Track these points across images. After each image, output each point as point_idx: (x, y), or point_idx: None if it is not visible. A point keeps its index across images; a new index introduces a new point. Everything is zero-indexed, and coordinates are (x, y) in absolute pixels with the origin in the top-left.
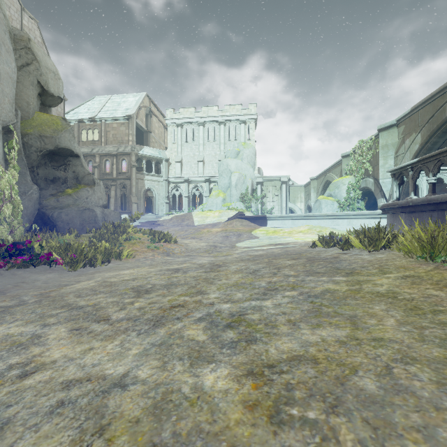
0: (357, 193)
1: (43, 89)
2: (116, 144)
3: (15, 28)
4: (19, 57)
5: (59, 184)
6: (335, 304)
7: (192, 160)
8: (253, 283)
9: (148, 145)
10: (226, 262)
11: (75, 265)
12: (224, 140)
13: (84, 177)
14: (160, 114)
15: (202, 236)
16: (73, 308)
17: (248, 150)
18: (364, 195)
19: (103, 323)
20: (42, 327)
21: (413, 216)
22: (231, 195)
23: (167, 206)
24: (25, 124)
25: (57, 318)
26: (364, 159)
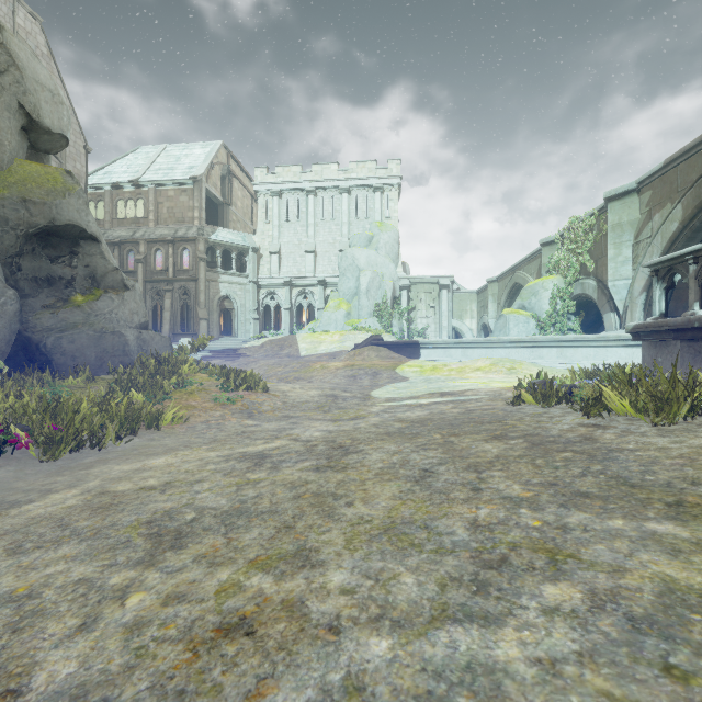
0: (567, 304)
1: (30, 118)
2: (173, 224)
3: None
4: None
5: (60, 288)
6: None
7: (296, 251)
8: (433, 526)
9: (225, 226)
10: (358, 438)
11: (54, 449)
12: (348, 219)
13: (106, 275)
14: (245, 176)
15: (313, 375)
16: None
17: (388, 234)
18: (580, 308)
19: None
20: None
21: (698, 347)
22: (360, 306)
23: (257, 324)
24: None
25: None
26: (579, 248)
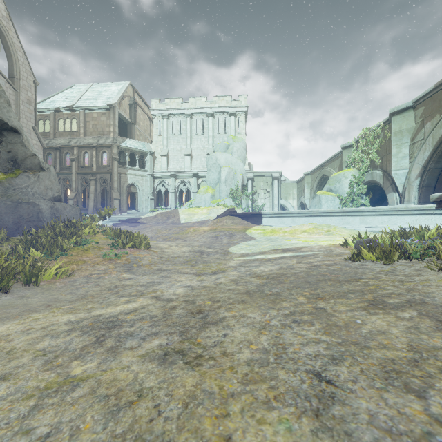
0: (361, 188)
1: None
2: (96, 136)
3: None
4: None
5: None
6: None
7: (179, 154)
8: None
9: (132, 138)
10: (218, 299)
11: None
12: (213, 133)
13: (26, 159)
14: (145, 105)
15: (188, 236)
16: None
17: (239, 144)
18: (369, 190)
19: None
20: None
21: None
22: (220, 191)
23: (153, 202)
24: None
25: None
26: (369, 149)
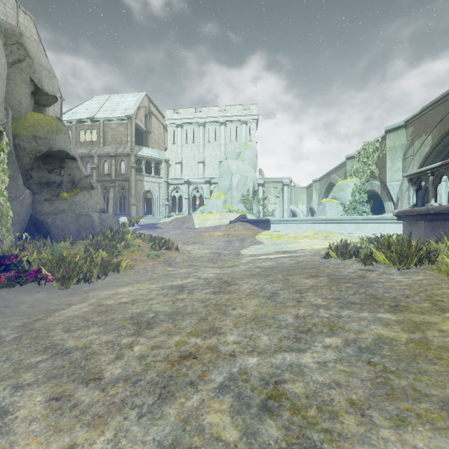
0: (362, 196)
1: (37, 87)
2: (115, 145)
3: (6, 22)
4: (11, 53)
5: (54, 188)
6: (405, 369)
7: (192, 162)
8: (276, 317)
9: (147, 146)
10: (235, 277)
11: (67, 282)
12: (225, 141)
13: (81, 180)
14: (159, 114)
15: (204, 240)
16: (58, 353)
17: (250, 151)
18: (370, 198)
19: (92, 387)
20: (13, 391)
21: (434, 225)
22: (232, 197)
23: (167, 208)
24: (17, 125)
25: (35, 372)
26: (369, 161)
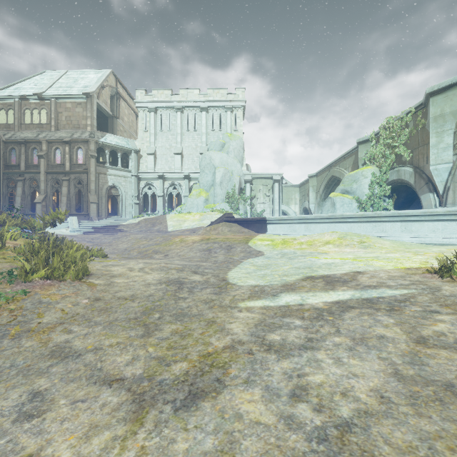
0: (383, 189)
1: None
2: (70, 129)
3: None
4: None
5: None
6: None
7: (168, 153)
8: None
9: (114, 133)
10: None
11: None
12: (207, 130)
13: None
14: (130, 99)
15: (171, 249)
16: None
17: (236, 142)
18: (392, 192)
19: None
20: None
21: None
22: (215, 194)
23: (137, 207)
24: None
25: None
26: (394, 142)
